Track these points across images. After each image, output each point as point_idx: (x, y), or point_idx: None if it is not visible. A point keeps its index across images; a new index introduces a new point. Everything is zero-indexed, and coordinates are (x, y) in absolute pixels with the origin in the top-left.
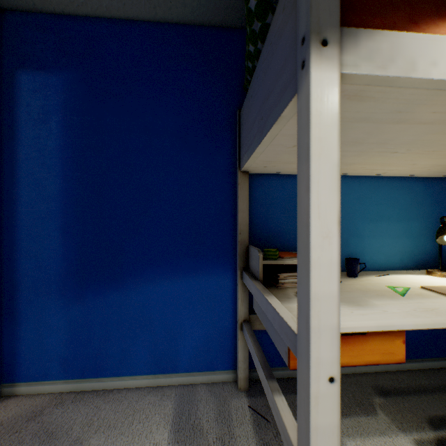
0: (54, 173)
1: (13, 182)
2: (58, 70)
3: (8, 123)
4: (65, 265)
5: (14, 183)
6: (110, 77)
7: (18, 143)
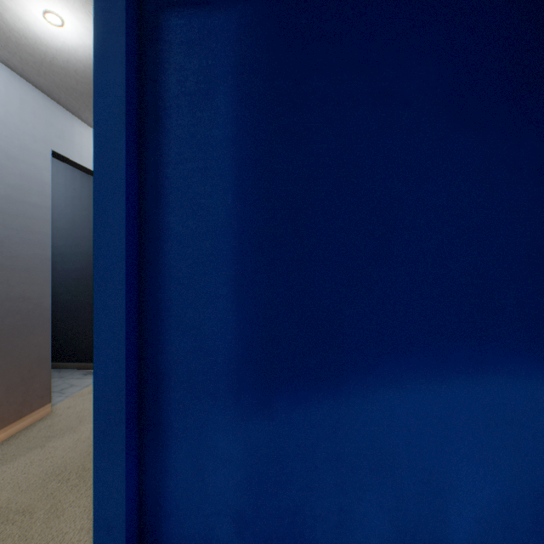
0: (221, 184)
1: (157, 202)
2: (228, 3)
3: (149, 103)
4: (239, 346)
5: (158, 204)
6: (317, 4)
7: (165, 135)
